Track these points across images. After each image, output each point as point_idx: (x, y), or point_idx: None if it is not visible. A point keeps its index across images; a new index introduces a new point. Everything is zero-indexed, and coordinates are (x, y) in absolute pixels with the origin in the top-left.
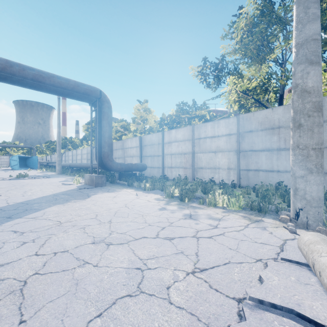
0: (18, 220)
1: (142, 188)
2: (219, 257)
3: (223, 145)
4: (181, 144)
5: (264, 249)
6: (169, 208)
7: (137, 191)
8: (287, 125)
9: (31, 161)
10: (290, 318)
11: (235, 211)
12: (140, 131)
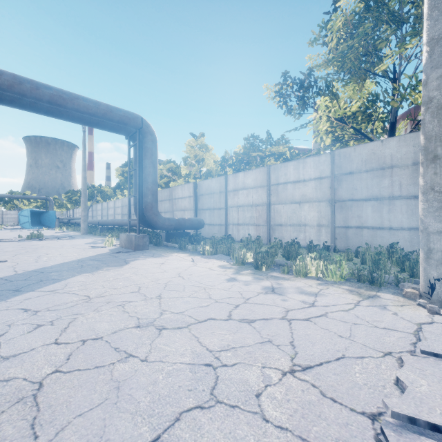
0: (29, 294)
1: (199, 252)
2: (327, 348)
3: (310, 193)
4: (252, 193)
5: (391, 337)
6: (240, 278)
7: (193, 256)
8: (404, 163)
9: (47, 217)
10: None
11: (336, 283)
12: (194, 176)
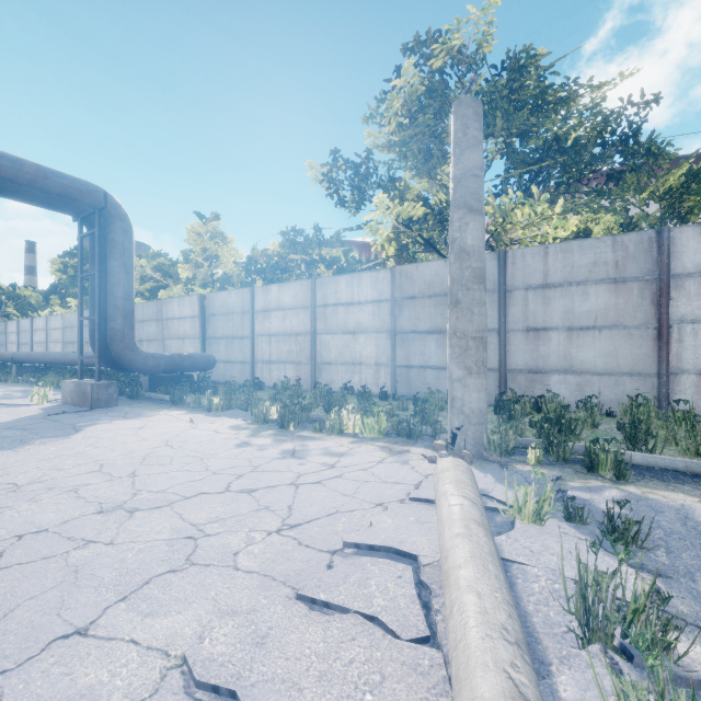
0: None
1: (204, 407)
2: (325, 507)
3: (367, 321)
4: (290, 316)
5: (393, 489)
6: (256, 442)
7: (193, 413)
8: None
9: None
10: (390, 559)
11: (373, 439)
12: (203, 281)
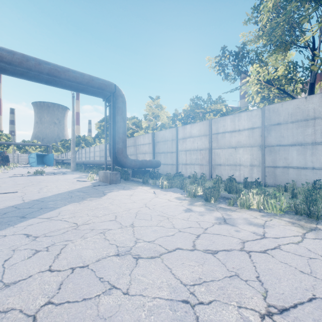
0: (31, 220)
1: (158, 185)
2: (295, 286)
3: (244, 140)
4: (197, 140)
5: None
6: (195, 209)
7: (154, 189)
8: None
9: (48, 158)
10: None
11: (276, 215)
12: (152, 128)
